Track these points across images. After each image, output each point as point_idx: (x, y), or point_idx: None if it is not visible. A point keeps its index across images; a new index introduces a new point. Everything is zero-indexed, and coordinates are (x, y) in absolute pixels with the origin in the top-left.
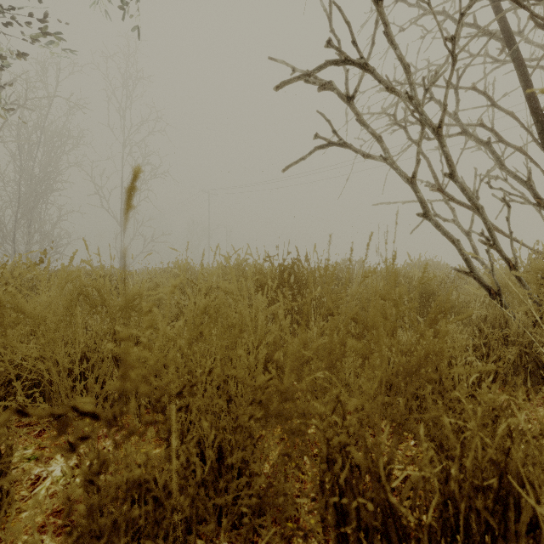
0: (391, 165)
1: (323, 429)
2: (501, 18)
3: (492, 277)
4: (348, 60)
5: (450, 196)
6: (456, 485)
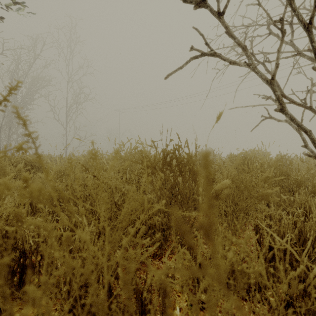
0: (253, 69)
1: None
2: None
3: None
4: None
5: (291, 100)
6: None
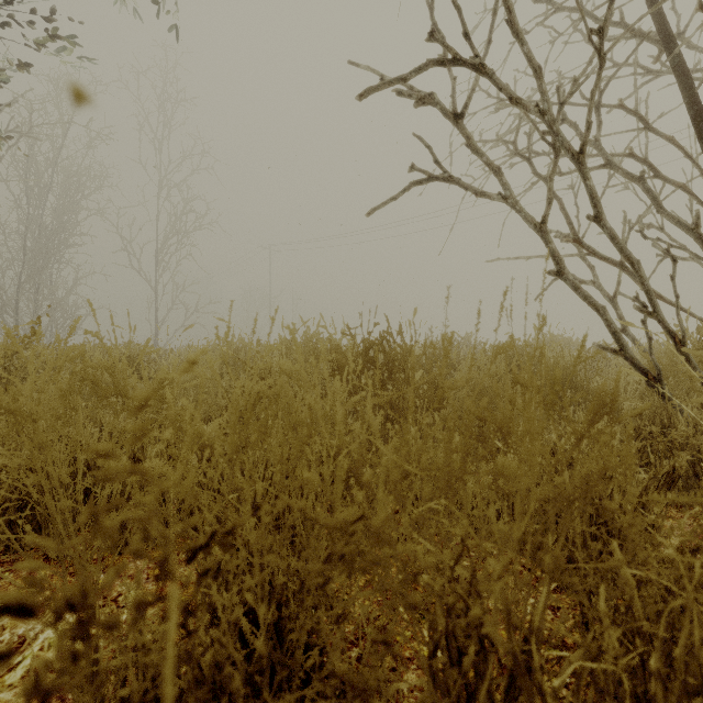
0: (513, 206)
1: (438, 589)
2: (657, 12)
3: (650, 357)
4: (458, 60)
5: (590, 249)
6: (656, 686)
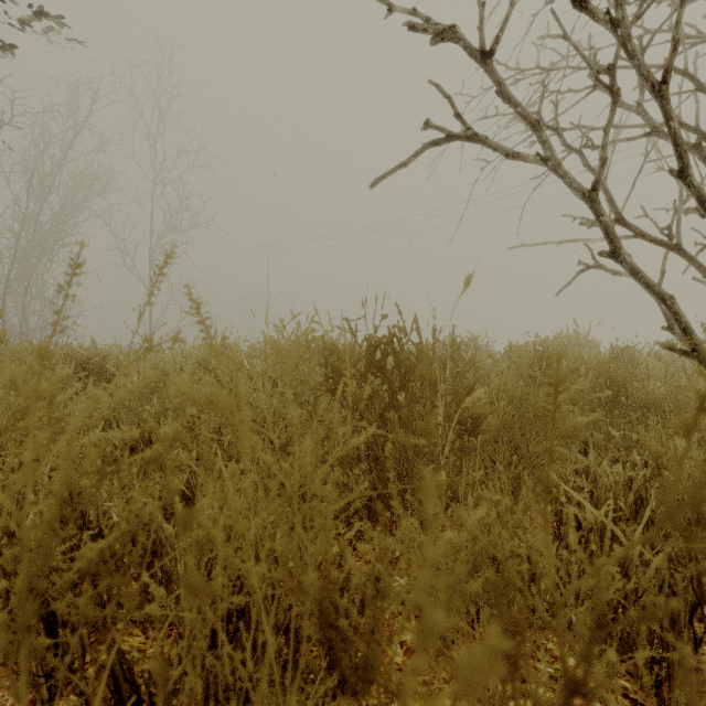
0: (555, 170)
1: None
2: None
3: None
4: None
5: (637, 230)
6: None
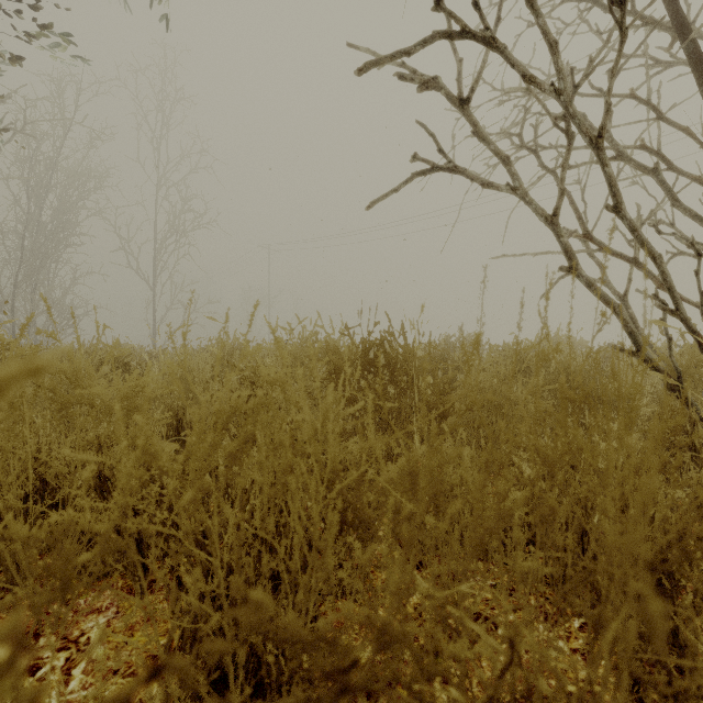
0: (522, 198)
1: None
2: None
3: (669, 358)
4: (467, 32)
5: (601, 245)
6: None
